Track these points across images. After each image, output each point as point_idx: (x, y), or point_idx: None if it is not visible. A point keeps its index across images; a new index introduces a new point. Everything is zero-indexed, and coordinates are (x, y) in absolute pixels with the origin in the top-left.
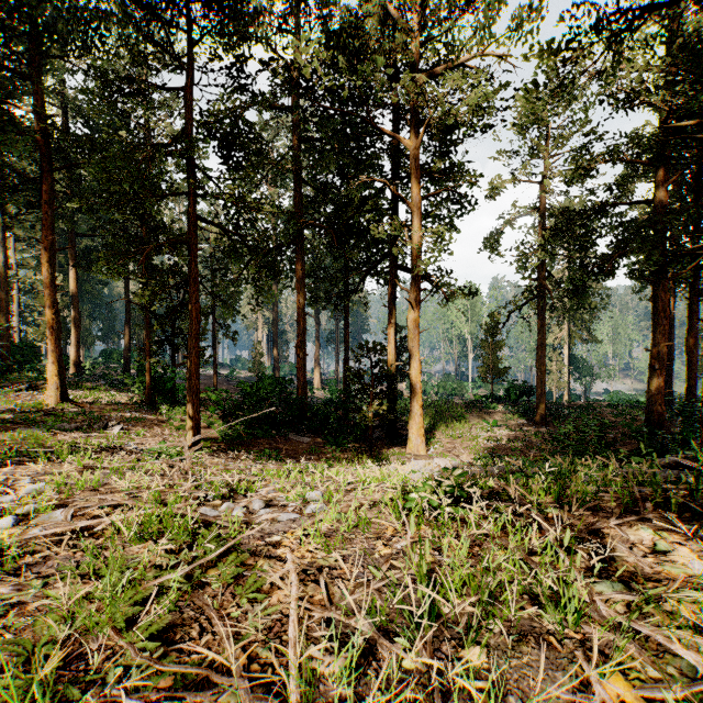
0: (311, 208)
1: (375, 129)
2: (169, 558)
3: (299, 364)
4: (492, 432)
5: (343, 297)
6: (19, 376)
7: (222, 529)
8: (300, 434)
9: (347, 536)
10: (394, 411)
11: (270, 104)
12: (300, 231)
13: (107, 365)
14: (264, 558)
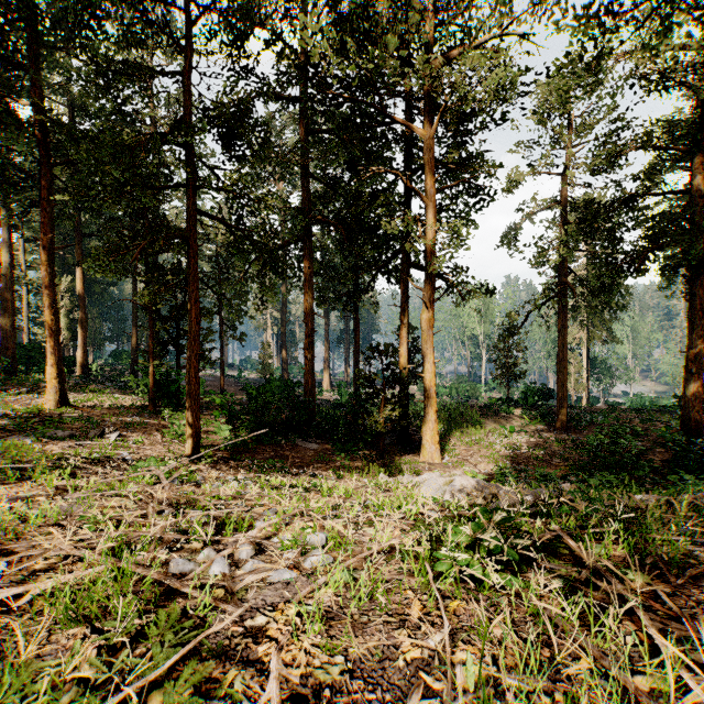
0: (320, 204)
1: (386, 117)
2: (99, 667)
3: (307, 366)
4: (510, 438)
5: (353, 296)
6: (25, 378)
7: (191, 599)
8: (308, 440)
9: (358, 618)
10: (407, 416)
11: (277, 95)
12: (308, 227)
13: (115, 366)
14: (237, 664)
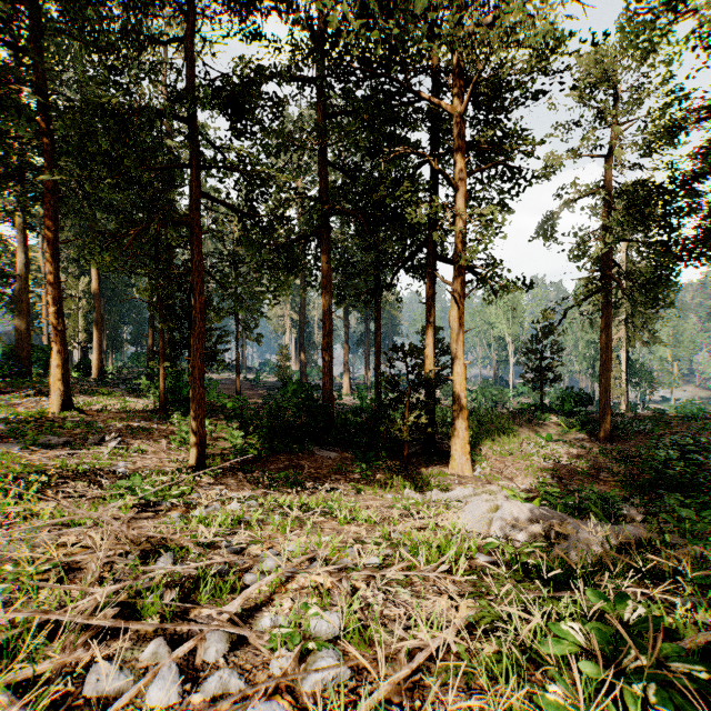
0: (339, 197)
1: (411, 93)
2: None
3: (325, 368)
4: (548, 448)
5: (374, 293)
6: (39, 380)
7: None
8: (325, 448)
9: None
10: (434, 424)
11: (292, 77)
12: (326, 219)
13: (133, 369)
14: None
